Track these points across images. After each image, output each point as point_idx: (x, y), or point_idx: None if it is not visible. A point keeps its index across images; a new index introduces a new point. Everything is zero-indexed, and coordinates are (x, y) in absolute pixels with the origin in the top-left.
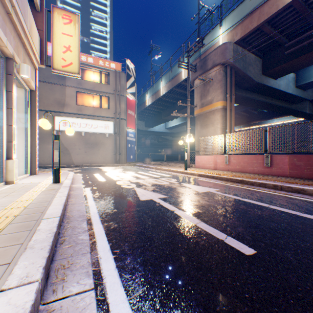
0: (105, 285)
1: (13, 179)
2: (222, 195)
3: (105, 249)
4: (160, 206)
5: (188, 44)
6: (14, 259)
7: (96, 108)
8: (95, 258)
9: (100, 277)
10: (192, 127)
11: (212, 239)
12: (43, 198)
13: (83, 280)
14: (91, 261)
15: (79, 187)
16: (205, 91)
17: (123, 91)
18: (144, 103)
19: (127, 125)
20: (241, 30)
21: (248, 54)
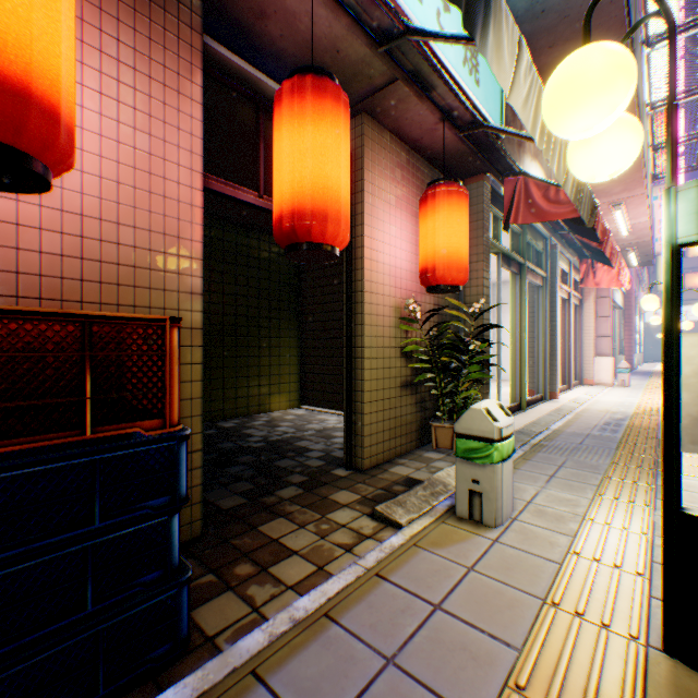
0: None
1: (640, 362)
2: None
3: None
4: None
5: None
6: None
7: None
8: None
9: None
10: None
11: None
12: None
13: None
14: None
15: None
16: None
17: None
18: None
19: None
20: None
21: None
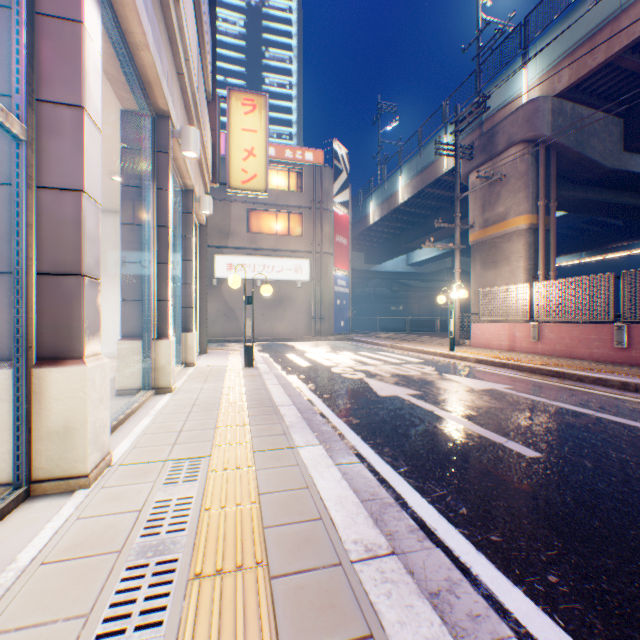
0: (370, 462)
1: (194, 359)
2: (514, 395)
3: (356, 439)
4: (411, 404)
5: (455, 109)
6: (286, 432)
7: (279, 237)
8: (350, 445)
9: (362, 457)
10: (466, 261)
11: (487, 441)
12: (254, 386)
13: (347, 457)
14: (347, 446)
15: (279, 374)
16: (491, 196)
17: (327, 201)
18: (364, 219)
19: (335, 264)
20: (570, 70)
21: (587, 112)
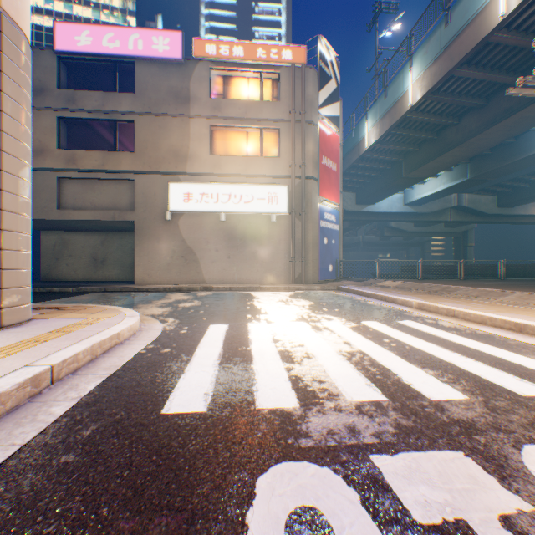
0: None
1: None
2: None
3: None
4: None
5: None
6: None
7: (249, 159)
8: None
9: None
10: (475, 198)
11: None
12: None
13: None
14: None
15: None
16: None
17: (310, 111)
18: (356, 147)
19: (320, 192)
20: None
21: None
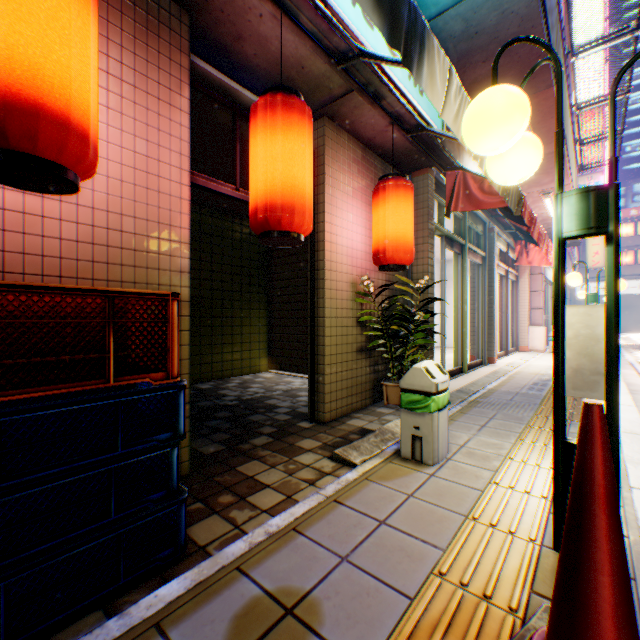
0: None
1: None
2: None
3: None
4: None
5: None
6: None
7: (624, 267)
8: None
9: None
10: None
11: None
12: None
13: None
14: None
15: None
16: None
17: None
18: None
19: None
20: None
21: None
